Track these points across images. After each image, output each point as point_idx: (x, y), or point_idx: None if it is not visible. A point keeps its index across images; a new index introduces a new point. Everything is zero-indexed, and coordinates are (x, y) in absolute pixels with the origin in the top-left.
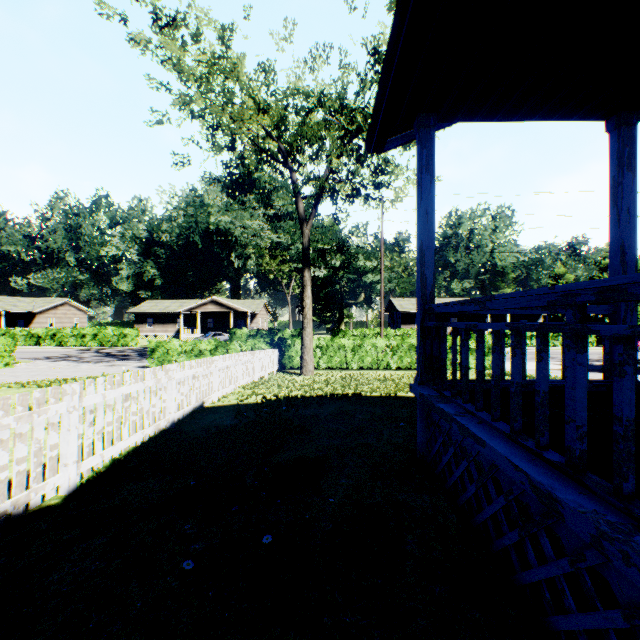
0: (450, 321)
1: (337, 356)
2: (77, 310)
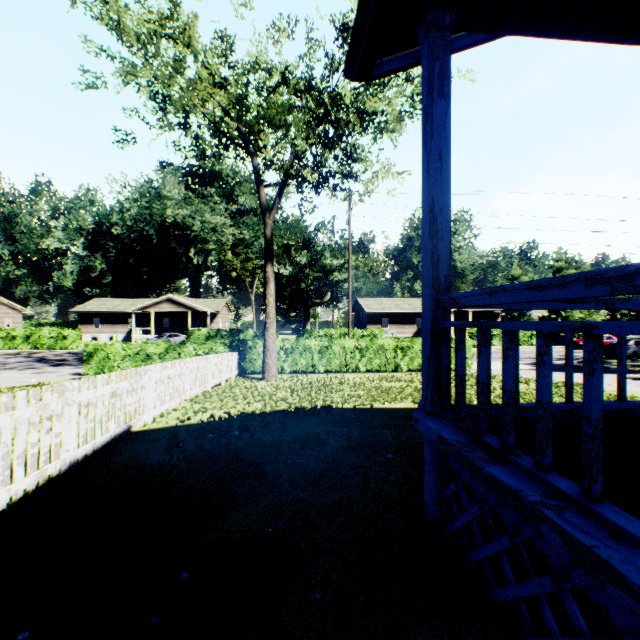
0: (415, 321)
1: (303, 359)
2: (9, 309)
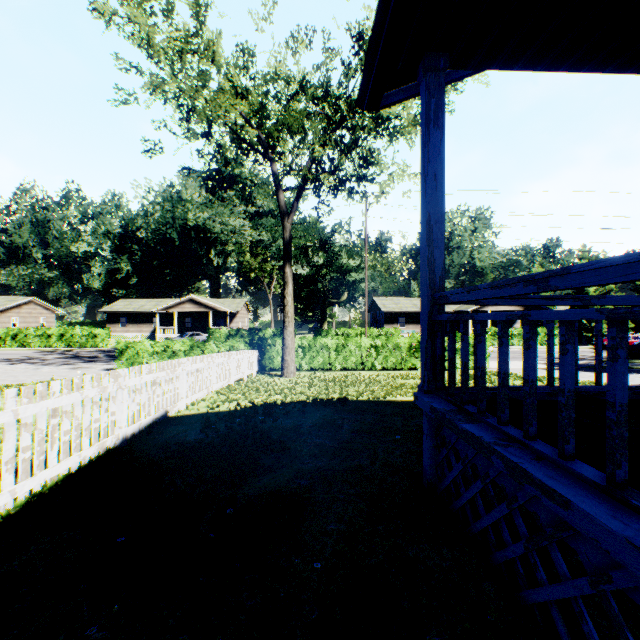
0: None
1: (320, 356)
2: (44, 309)
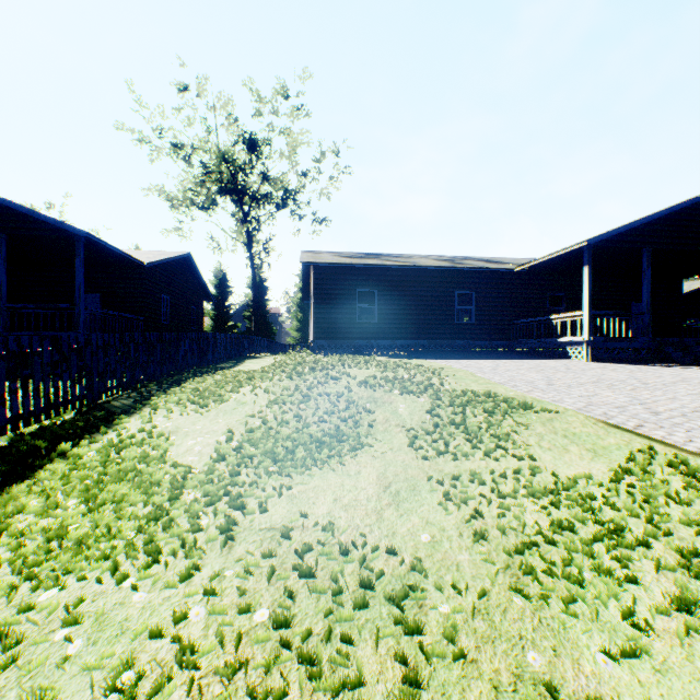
0: None
1: None
2: None
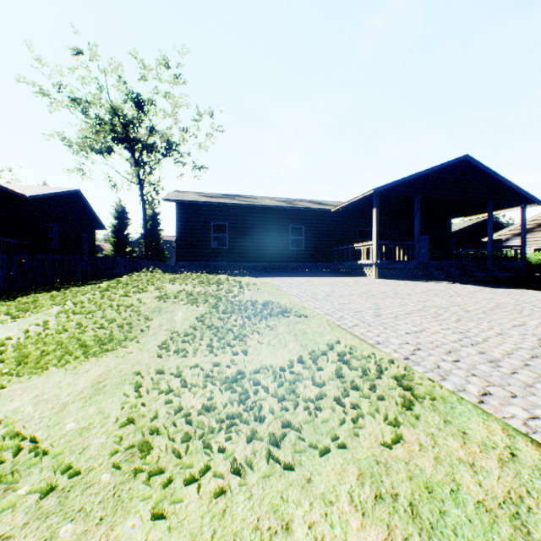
0: None
1: None
2: None
